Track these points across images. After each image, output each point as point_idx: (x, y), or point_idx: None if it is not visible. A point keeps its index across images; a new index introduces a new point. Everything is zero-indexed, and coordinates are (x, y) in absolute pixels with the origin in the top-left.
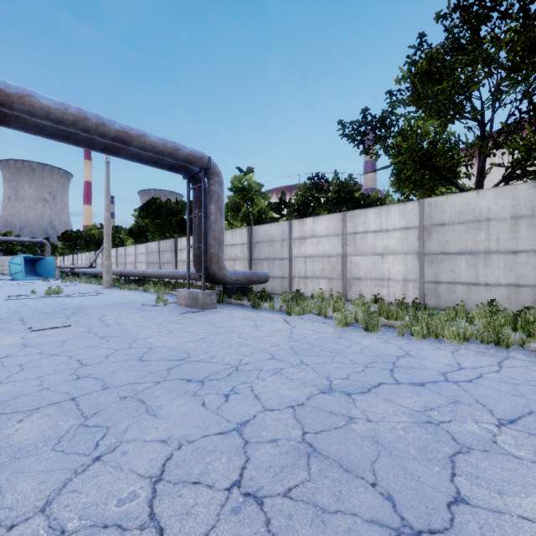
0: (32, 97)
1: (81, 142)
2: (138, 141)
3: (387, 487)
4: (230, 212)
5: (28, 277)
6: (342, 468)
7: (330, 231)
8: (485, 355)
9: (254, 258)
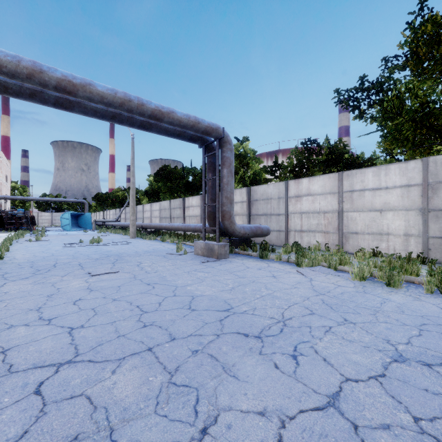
0: (91, 85)
1: (124, 121)
2: (168, 117)
3: None
4: None
5: (73, 228)
6: None
7: (326, 190)
8: None
9: (252, 214)
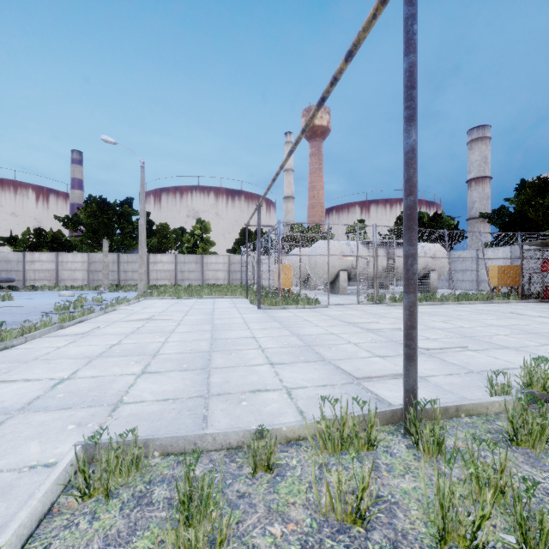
0: None
1: None
2: None
3: None
4: None
5: None
6: None
7: (50, 260)
8: (91, 291)
9: None
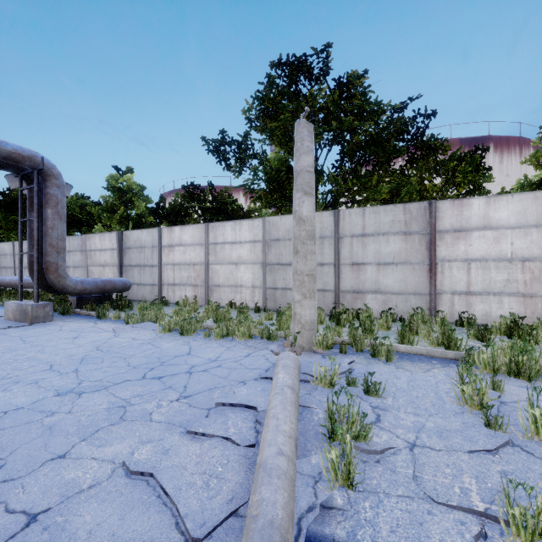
0: None
1: None
2: None
3: (10, 459)
4: (106, 213)
5: None
6: None
7: (195, 240)
8: (249, 348)
9: (124, 264)
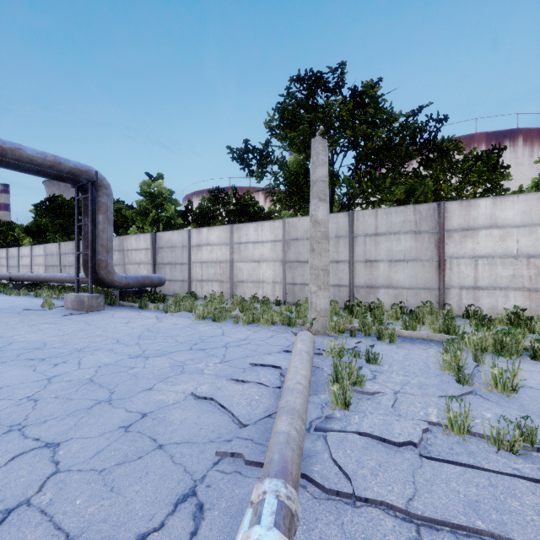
0: None
1: None
2: (13, 154)
3: (116, 389)
4: (139, 216)
5: None
6: (99, 386)
7: (221, 240)
8: (272, 332)
9: (157, 262)
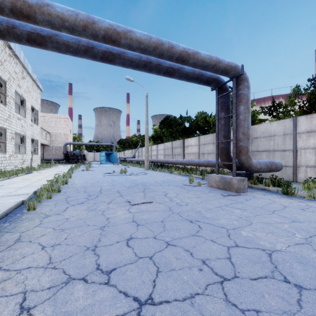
0: (131, 32)
1: (153, 69)
2: (193, 58)
3: None
4: None
5: (106, 162)
6: None
7: None
8: None
9: (251, 150)
